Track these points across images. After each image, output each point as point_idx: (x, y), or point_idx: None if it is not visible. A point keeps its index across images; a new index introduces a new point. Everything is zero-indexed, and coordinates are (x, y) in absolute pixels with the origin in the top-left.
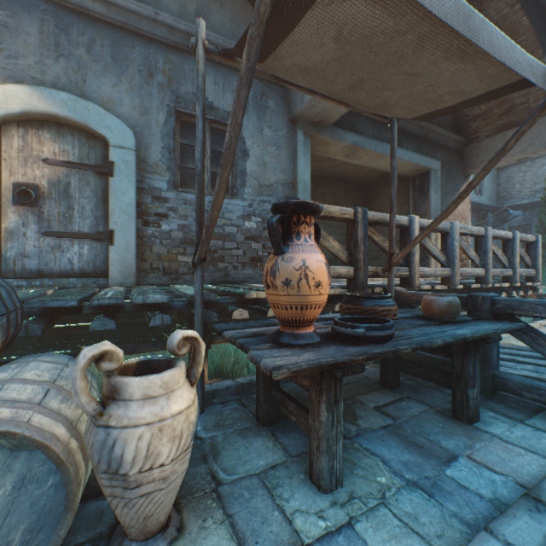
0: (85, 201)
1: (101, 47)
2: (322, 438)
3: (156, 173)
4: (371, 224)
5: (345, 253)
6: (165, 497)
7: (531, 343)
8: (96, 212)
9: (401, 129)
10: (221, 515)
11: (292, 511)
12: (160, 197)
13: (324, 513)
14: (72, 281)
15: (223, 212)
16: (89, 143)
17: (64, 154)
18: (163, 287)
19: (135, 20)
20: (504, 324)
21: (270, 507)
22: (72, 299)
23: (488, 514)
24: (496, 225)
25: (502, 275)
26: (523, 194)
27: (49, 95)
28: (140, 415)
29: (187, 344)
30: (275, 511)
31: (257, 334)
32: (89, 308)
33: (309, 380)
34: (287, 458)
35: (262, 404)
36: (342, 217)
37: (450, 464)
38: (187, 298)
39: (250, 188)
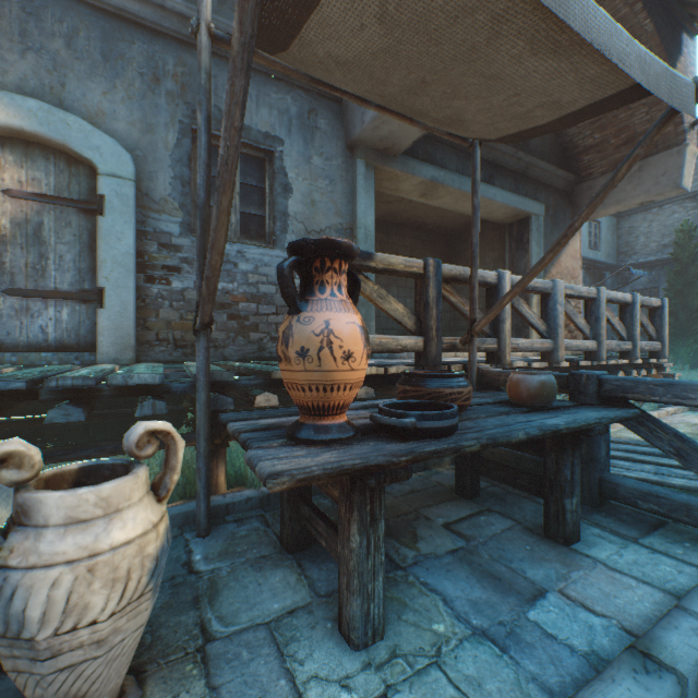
0: (65, 248)
1: (86, 40)
2: (352, 572)
3: (164, 212)
4: (448, 281)
5: (412, 319)
6: (106, 669)
7: (649, 436)
8: (80, 263)
9: (493, 161)
10: (202, 688)
11: (305, 679)
12: (170, 244)
13: (351, 680)
14: (44, 356)
15: (256, 265)
16: (69, 170)
17: (34, 184)
18: (174, 364)
19: (134, 5)
20: (612, 411)
21: (276, 673)
22: (18, 379)
23: (580, 676)
24: (615, 288)
25: (618, 350)
26: (649, 248)
27: (12, 102)
28: (58, 548)
29: (154, 441)
30: (282, 679)
31: (272, 427)
32: (48, 392)
33: (338, 490)
34: (312, 599)
35: (286, 523)
36: (408, 271)
37: (536, 603)
38: (192, 378)
39: (294, 234)
